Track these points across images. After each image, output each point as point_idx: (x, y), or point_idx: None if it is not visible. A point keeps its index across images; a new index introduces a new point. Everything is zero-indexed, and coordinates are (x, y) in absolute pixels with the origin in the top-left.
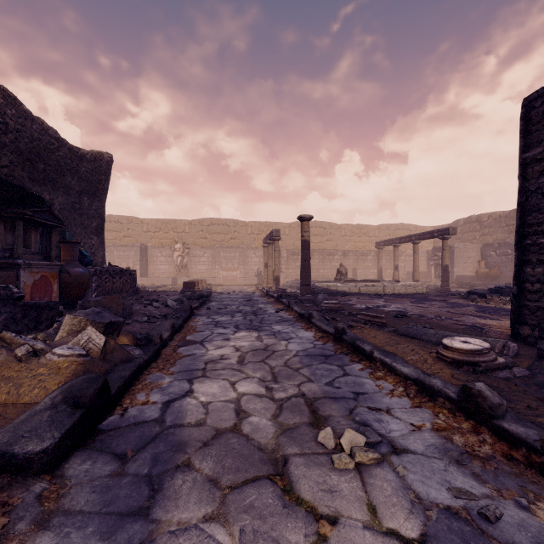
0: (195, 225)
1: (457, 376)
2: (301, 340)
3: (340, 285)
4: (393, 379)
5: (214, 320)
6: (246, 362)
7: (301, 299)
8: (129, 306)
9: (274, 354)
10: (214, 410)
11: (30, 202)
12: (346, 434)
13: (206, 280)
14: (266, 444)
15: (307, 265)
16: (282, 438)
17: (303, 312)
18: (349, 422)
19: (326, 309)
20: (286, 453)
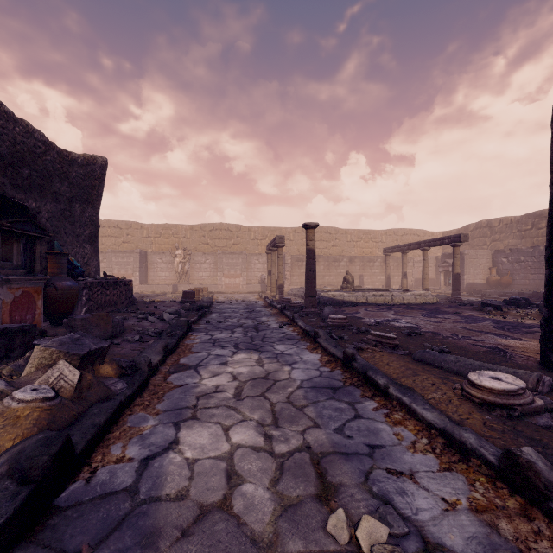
0: (196, 230)
1: (490, 423)
2: (306, 365)
3: (347, 294)
4: (414, 425)
5: (212, 338)
6: (244, 396)
7: (306, 312)
8: (120, 323)
9: (276, 385)
10: (201, 472)
11: (11, 211)
12: (363, 524)
13: (208, 287)
14: (261, 533)
15: (312, 276)
16: (282, 522)
17: (307, 329)
18: (366, 496)
19: (333, 325)
20: (286, 550)
